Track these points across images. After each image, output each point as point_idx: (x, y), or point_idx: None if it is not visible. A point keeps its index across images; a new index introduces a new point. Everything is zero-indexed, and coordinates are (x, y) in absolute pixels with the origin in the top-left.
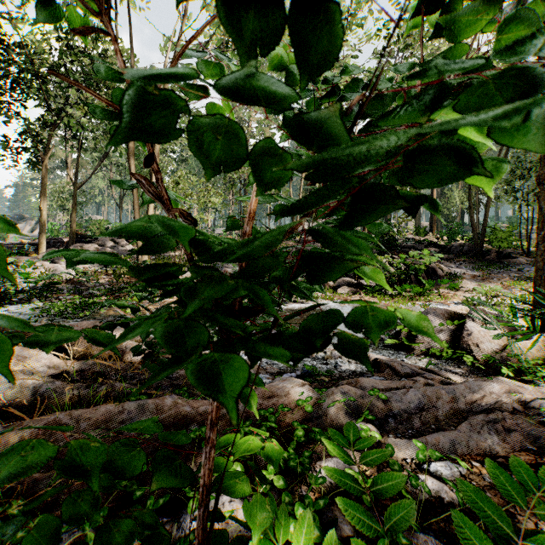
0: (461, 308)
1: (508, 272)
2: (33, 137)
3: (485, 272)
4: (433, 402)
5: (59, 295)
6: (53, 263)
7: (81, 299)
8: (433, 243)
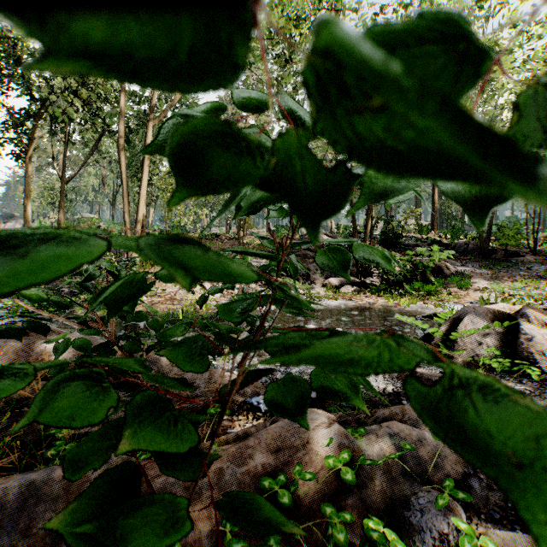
0: (504, 306)
1: (517, 270)
2: (17, 128)
3: (493, 270)
4: None
5: None
6: None
7: None
8: (437, 242)
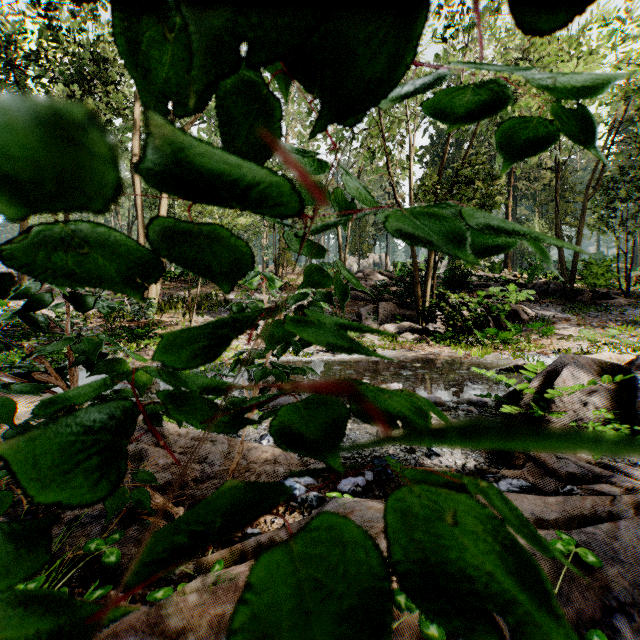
0: (610, 356)
1: (608, 315)
2: None
3: (580, 315)
4: None
5: (24, 342)
6: None
7: None
8: (511, 282)
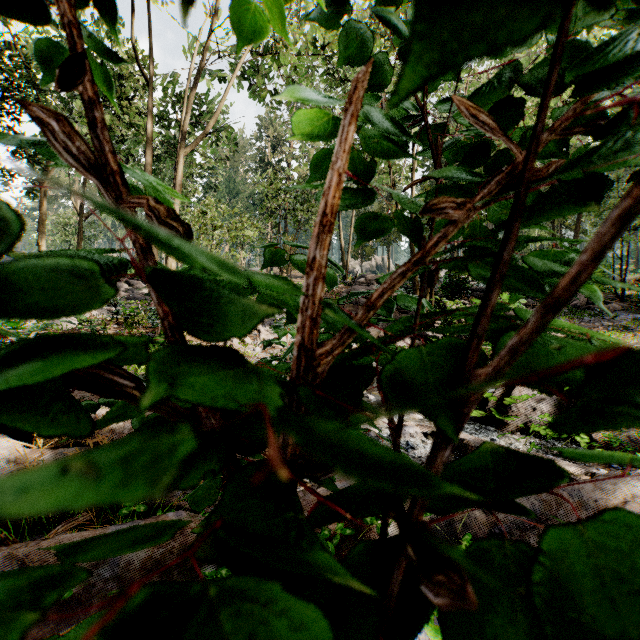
0: None
1: (601, 320)
2: (30, 157)
3: (573, 320)
4: (552, 510)
5: None
6: None
7: None
8: None
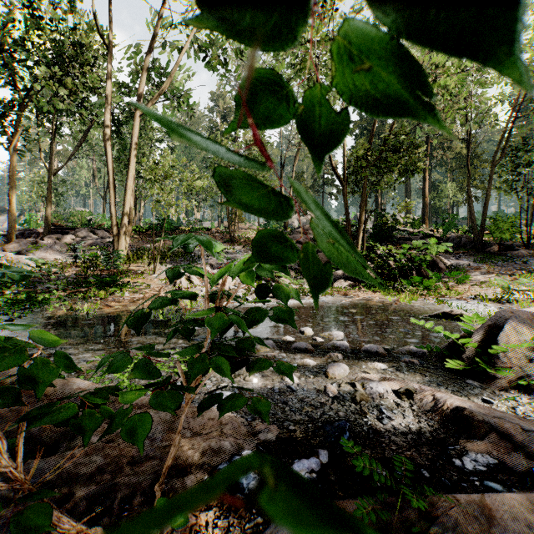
0: None
1: (513, 264)
2: (1, 118)
3: (489, 264)
4: None
5: (4, 289)
6: (20, 255)
7: (29, 295)
8: (429, 235)
